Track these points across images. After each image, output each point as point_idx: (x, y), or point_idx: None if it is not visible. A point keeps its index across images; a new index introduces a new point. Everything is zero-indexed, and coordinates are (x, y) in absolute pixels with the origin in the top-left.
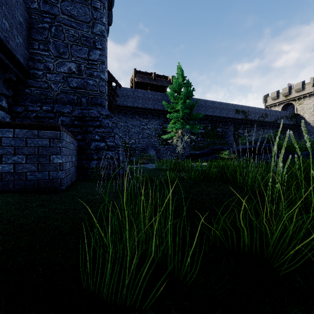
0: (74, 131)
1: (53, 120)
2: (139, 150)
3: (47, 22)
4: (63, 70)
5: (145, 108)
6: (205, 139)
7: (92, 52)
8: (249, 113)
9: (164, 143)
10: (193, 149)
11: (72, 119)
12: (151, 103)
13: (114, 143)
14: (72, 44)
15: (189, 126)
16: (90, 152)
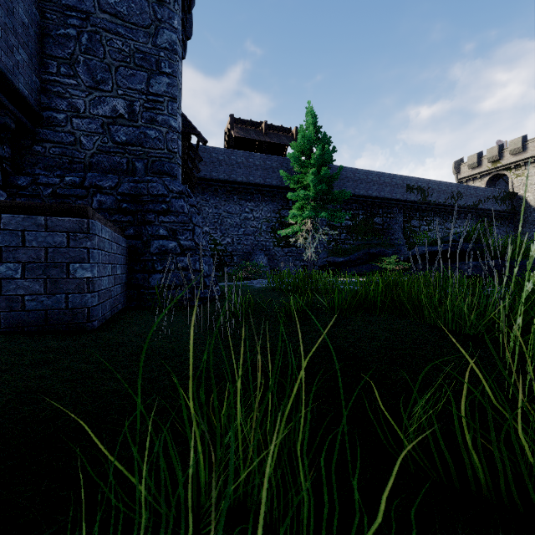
0: (121, 221)
1: (84, 201)
2: (238, 256)
3: (73, 26)
4: (101, 112)
5: (249, 182)
6: (354, 236)
7: (154, 80)
8: (430, 191)
9: (283, 244)
10: (333, 254)
11: (118, 199)
12: (260, 175)
13: (192, 243)
14: (118, 65)
15: (326, 214)
16: (150, 258)
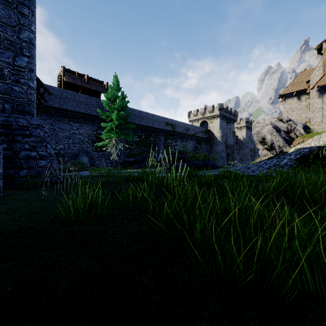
0: None
1: None
2: (68, 157)
3: None
4: None
5: (76, 111)
6: (140, 146)
7: (18, 58)
8: (176, 126)
9: (98, 150)
10: (128, 157)
11: None
12: (83, 107)
13: (46, 153)
14: None
15: (122, 136)
16: (19, 161)
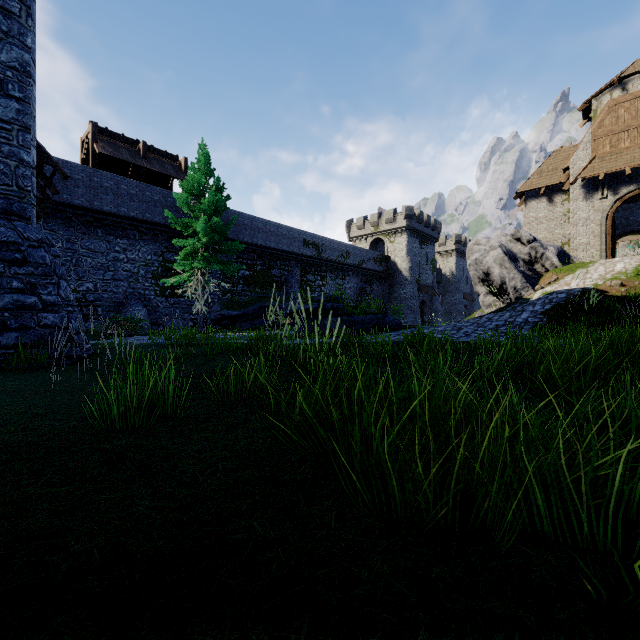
0: None
1: None
2: (105, 307)
3: None
4: None
5: (122, 215)
6: (252, 287)
7: None
8: (324, 247)
9: (168, 293)
10: (227, 307)
11: None
12: (136, 207)
13: (58, 298)
14: None
15: (217, 266)
16: None
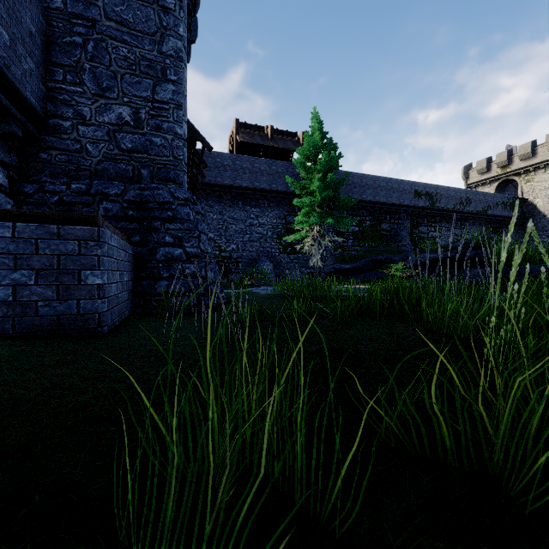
0: (127, 228)
1: (90, 208)
2: (244, 263)
3: (79, 34)
4: (107, 119)
5: (255, 188)
6: (361, 242)
7: (160, 88)
8: (438, 196)
9: (288, 250)
10: (340, 261)
11: (124, 206)
12: (265, 180)
13: (198, 250)
14: (124, 73)
15: (332, 220)
16: (156, 265)
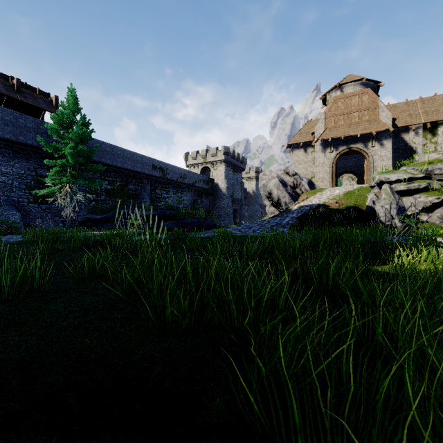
0: None
1: None
2: None
3: None
4: None
5: None
6: (113, 198)
7: None
8: (168, 171)
9: (40, 200)
10: (92, 213)
11: None
12: (10, 131)
13: None
14: None
15: (83, 182)
16: None
